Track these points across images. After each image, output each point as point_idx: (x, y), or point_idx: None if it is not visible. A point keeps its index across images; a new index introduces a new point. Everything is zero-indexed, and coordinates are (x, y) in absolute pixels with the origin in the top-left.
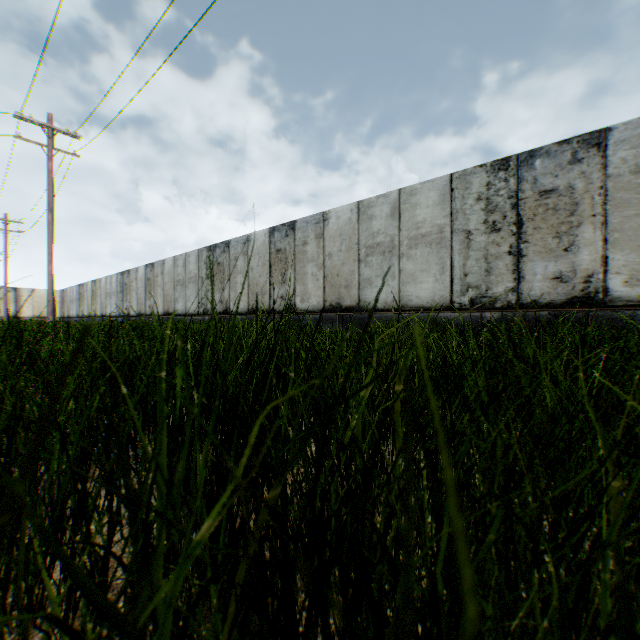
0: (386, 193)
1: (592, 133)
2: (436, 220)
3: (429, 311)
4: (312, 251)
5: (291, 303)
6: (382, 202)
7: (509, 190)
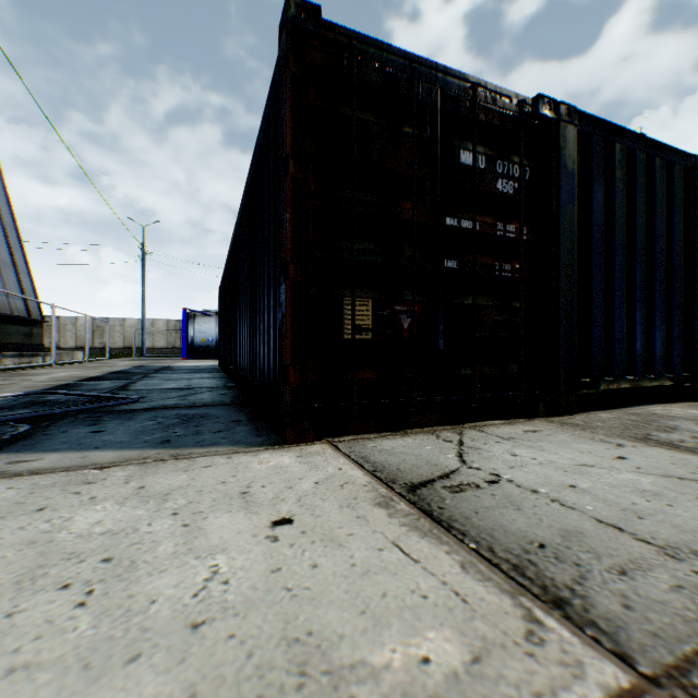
0: None
1: (59, 316)
2: None
3: None
4: None
5: None
6: None
7: None
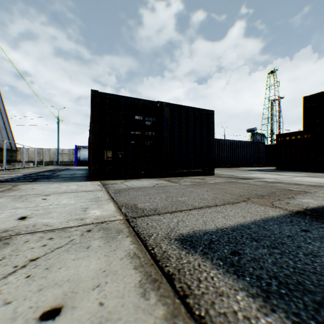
0: None
1: (21, 147)
2: None
3: None
4: None
5: None
6: None
7: None
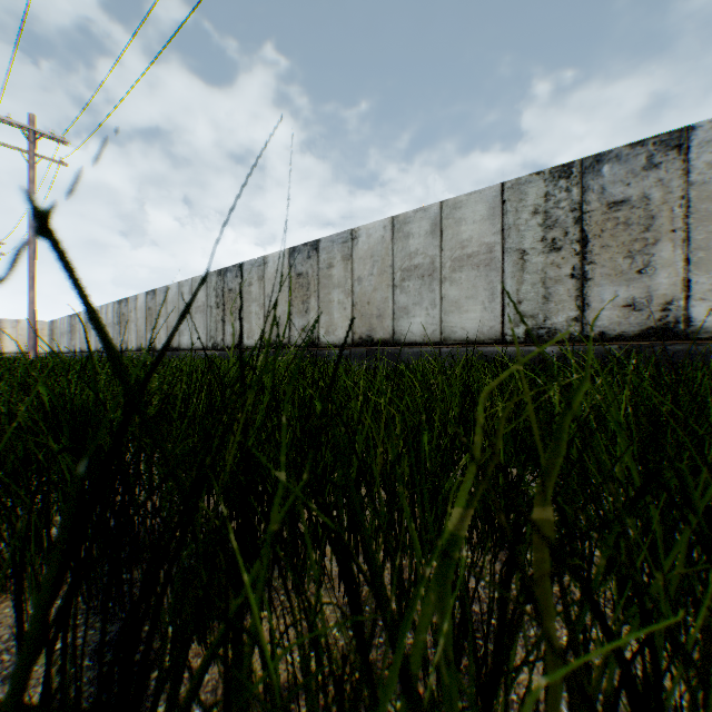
0: (425, 206)
1: (671, 133)
2: (484, 238)
3: (476, 345)
4: (339, 275)
5: (314, 336)
6: (421, 217)
7: (571, 202)
